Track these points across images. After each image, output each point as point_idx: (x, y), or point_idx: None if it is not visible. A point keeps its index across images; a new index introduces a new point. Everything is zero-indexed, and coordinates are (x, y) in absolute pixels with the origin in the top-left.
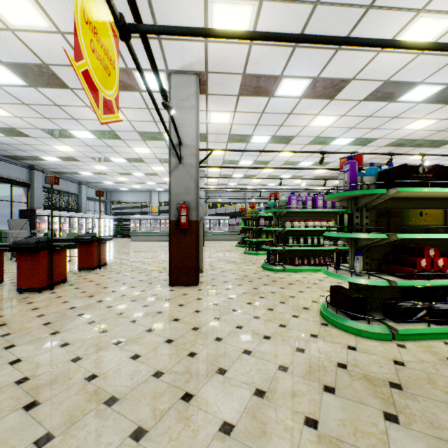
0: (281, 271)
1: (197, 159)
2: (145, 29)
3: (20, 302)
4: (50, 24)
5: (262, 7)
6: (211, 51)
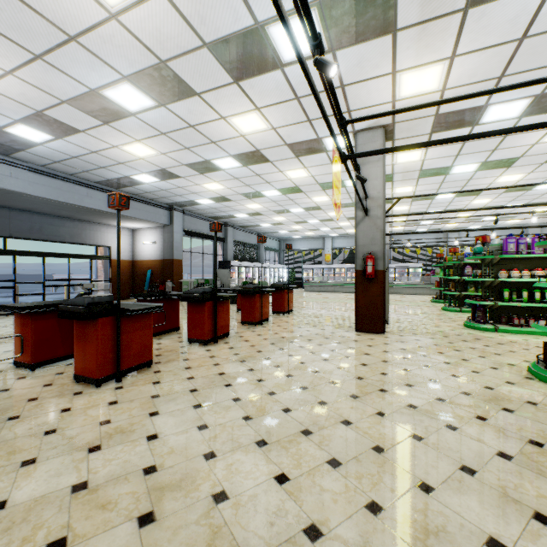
0: (491, 331)
1: (383, 210)
2: (357, 156)
3: (247, 330)
4: (268, 126)
5: (453, 62)
6: (398, 107)
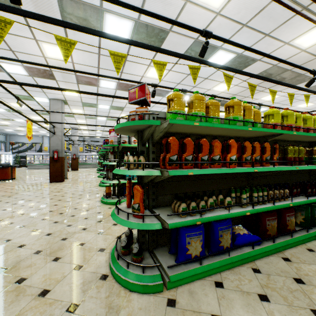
0: None
1: (62, 133)
2: (38, 121)
3: None
4: None
5: None
6: (66, 96)
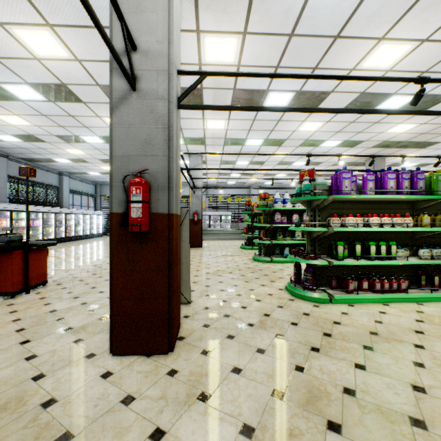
0: (326, 303)
1: (171, 82)
2: None
3: None
4: None
5: None
6: None
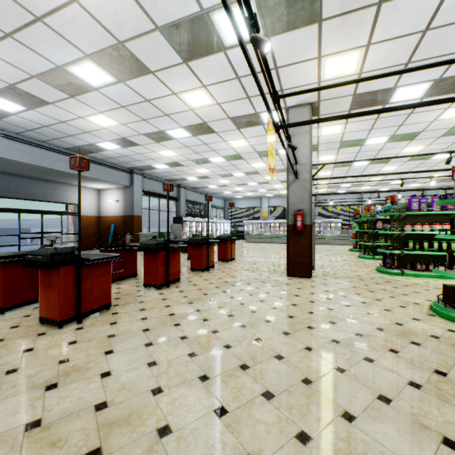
0: (399, 275)
1: (310, 174)
2: (288, 126)
3: (195, 275)
4: (213, 101)
5: (368, 49)
6: None
